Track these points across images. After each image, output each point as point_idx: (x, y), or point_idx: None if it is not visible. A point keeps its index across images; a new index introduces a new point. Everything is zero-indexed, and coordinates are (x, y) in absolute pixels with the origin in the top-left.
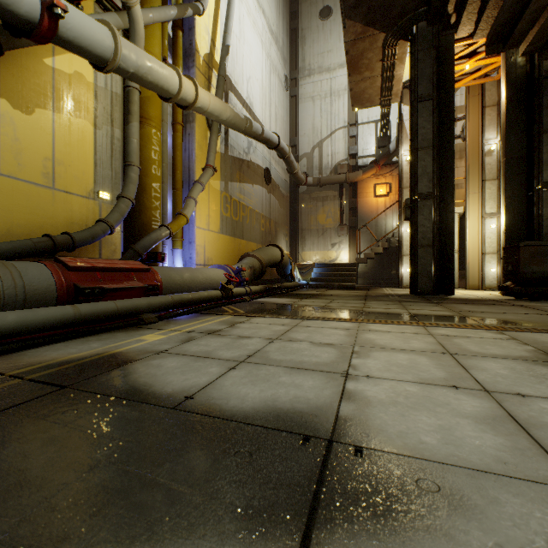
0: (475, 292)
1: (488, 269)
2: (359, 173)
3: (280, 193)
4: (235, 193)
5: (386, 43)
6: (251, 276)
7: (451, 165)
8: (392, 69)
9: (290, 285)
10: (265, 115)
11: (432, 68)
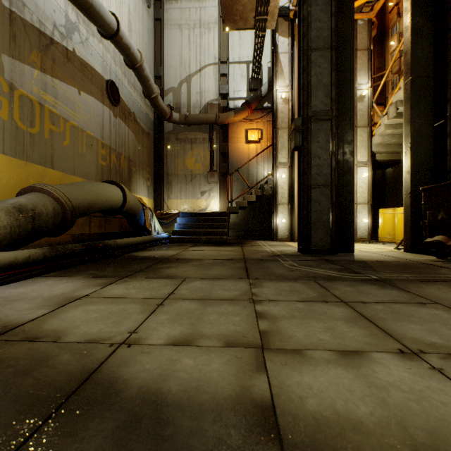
0: (360, 246)
1: (360, 220)
2: (230, 114)
3: (137, 126)
4: (29, 84)
5: None
6: (18, 228)
7: (350, 80)
8: None
9: (135, 241)
10: (109, 8)
11: None
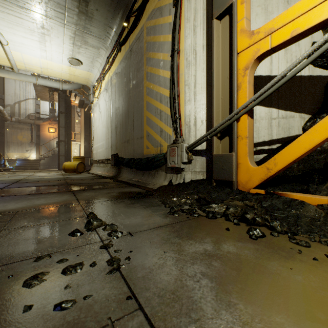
0: None
1: None
2: (41, 121)
3: None
4: None
5: (50, 90)
6: None
7: (71, 133)
8: (53, 95)
9: (6, 168)
10: None
11: (65, 105)
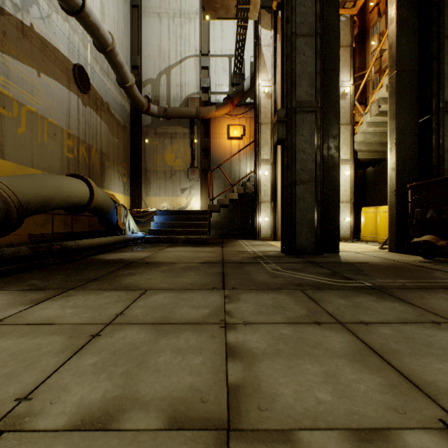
0: (344, 245)
1: (342, 218)
2: (212, 108)
3: (112, 117)
4: None
5: None
6: None
7: (335, 71)
8: None
9: (103, 242)
10: None
11: None
